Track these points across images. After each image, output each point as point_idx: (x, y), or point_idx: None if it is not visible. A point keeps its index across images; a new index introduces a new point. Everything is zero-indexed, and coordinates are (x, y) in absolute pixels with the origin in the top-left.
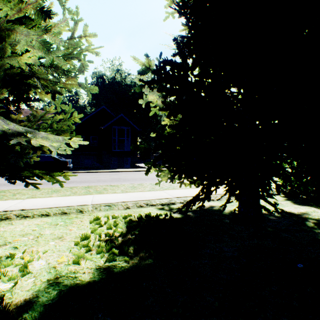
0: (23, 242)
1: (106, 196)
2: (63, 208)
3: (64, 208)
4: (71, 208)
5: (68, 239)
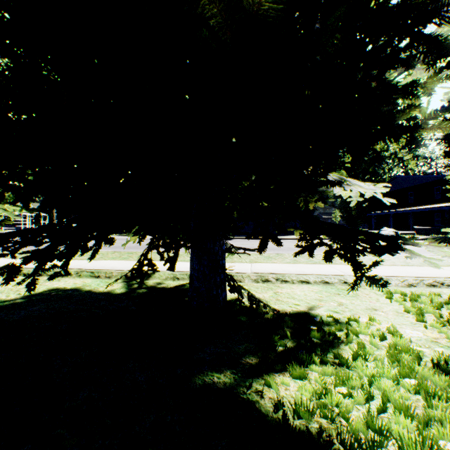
0: (333, 307)
1: (348, 267)
2: (319, 276)
3: (322, 276)
4: (330, 277)
5: (390, 313)
